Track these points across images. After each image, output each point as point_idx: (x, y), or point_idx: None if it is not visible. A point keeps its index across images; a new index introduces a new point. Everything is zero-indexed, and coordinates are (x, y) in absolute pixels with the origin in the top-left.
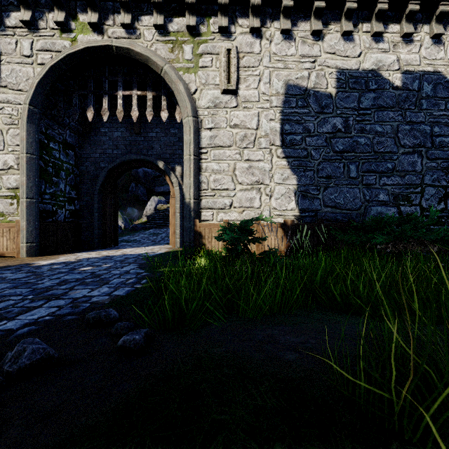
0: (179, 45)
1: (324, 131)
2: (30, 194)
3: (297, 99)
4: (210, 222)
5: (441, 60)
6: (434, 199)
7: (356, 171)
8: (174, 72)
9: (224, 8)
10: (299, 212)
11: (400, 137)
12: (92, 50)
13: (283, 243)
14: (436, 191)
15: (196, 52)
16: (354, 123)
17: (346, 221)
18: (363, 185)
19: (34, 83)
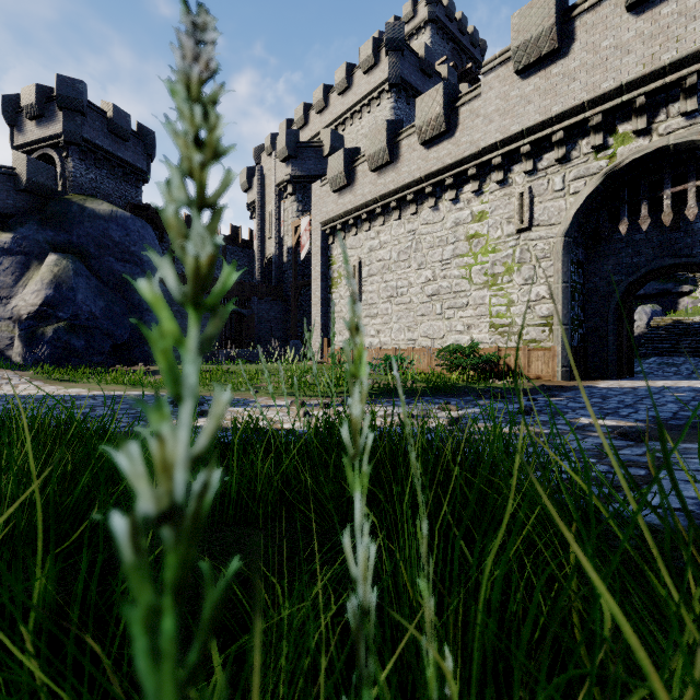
0: None
1: None
2: (564, 321)
3: None
4: None
5: None
6: None
7: None
8: None
9: None
10: None
11: None
12: (638, 160)
13: None
14: None
15: None
16: None
17: None
18: None
19: (569, 215)
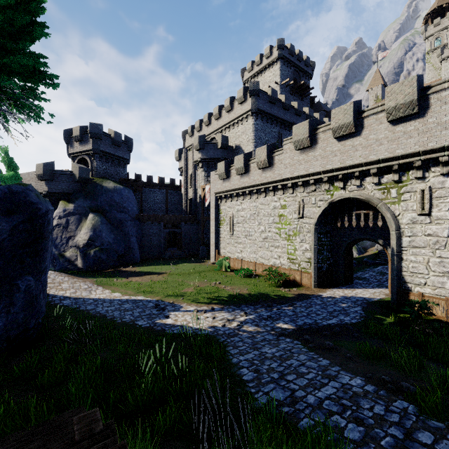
0: (388, 190)
1: None
2: (315, 262)
3: None
4: (409, 291)
5: None
6: None
7: None
8: (384, 207)
9: (418, 167)
10: None
11: None
12: (340, 200)
13: None
14: None
15: (399, 192)
16: None
17: None
18: None
19: (316, 216)
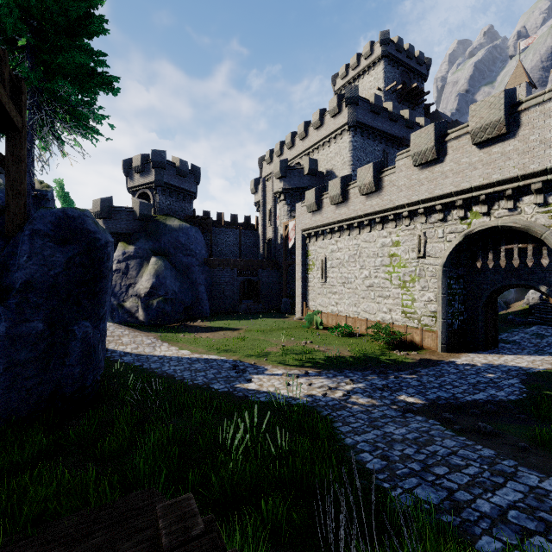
0: None
1: None
2: (443, 317)
3: None
4: None
5: None
6: None
7: None
8: None
9: None
10: None
11: None
12: (483, 230)
13: None
14: None
15: None
16: None
17: None
18: None
19: (445, 255)
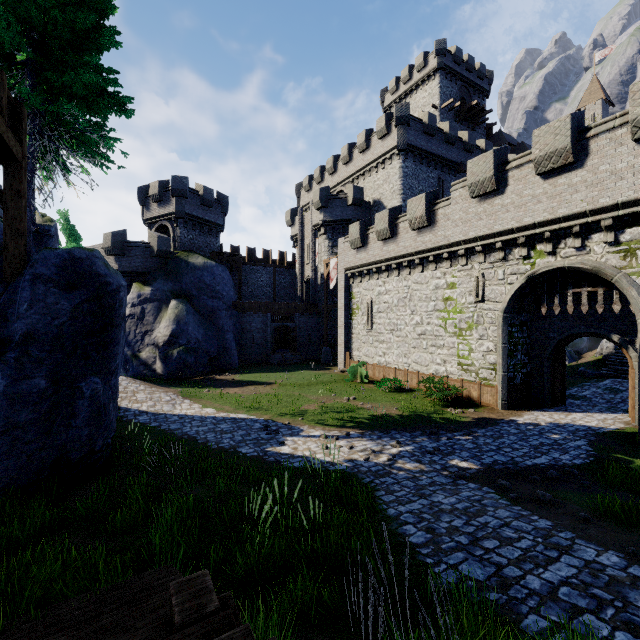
0: (632, 252)
1: None
2: (503, 370)
3: None
4: None
5: None
6: None
7: None
8: (625, 280)
9: None
10: None
11: None
12: (547, 271)
13: None
14: None
15: None
16: None
17: None
18: None
19: (506, 299)
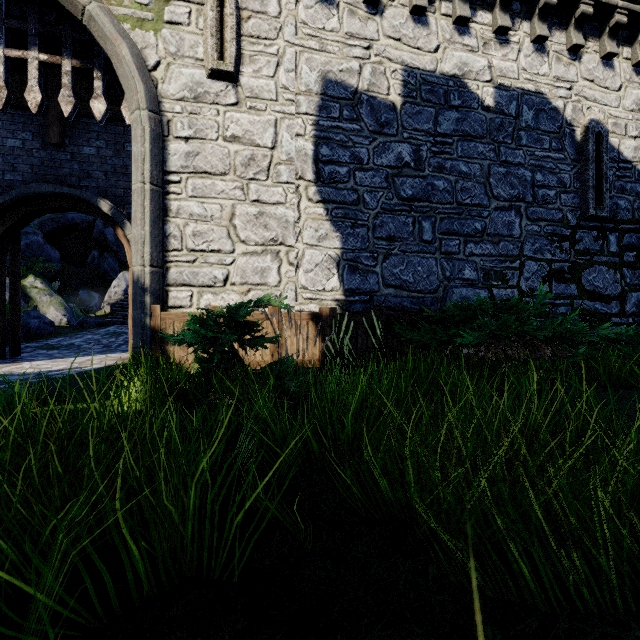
0: None
1: (384, 163)
2: None
3: (341, 105)
4: (187, 309)
5: (545, 77)
6: (536, 279)
7: (431, 231)
8: (109, 20)
9: None
10: (344, 294)
11: (492, 183)
12: None
13: (318, 346)
14: (538, 268)
15: None
16: (429, 155)
17: (418, 310)
18: (442, 254)
19: None
